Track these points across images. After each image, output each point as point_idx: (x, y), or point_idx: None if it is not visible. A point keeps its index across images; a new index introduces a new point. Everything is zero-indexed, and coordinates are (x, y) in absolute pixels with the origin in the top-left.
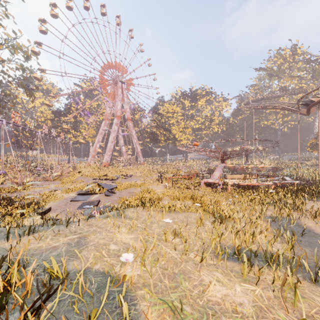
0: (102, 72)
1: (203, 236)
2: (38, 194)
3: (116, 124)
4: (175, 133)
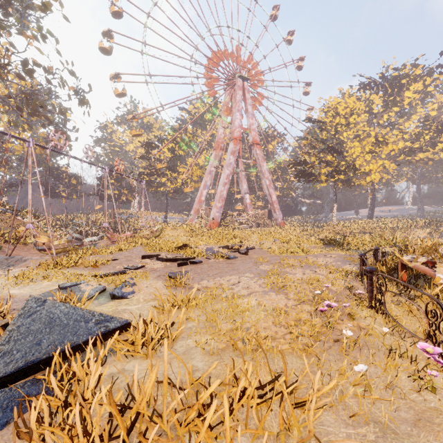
0: (210, 67)
1: None
2: None
3: (232, 153)
4: (349, 161)
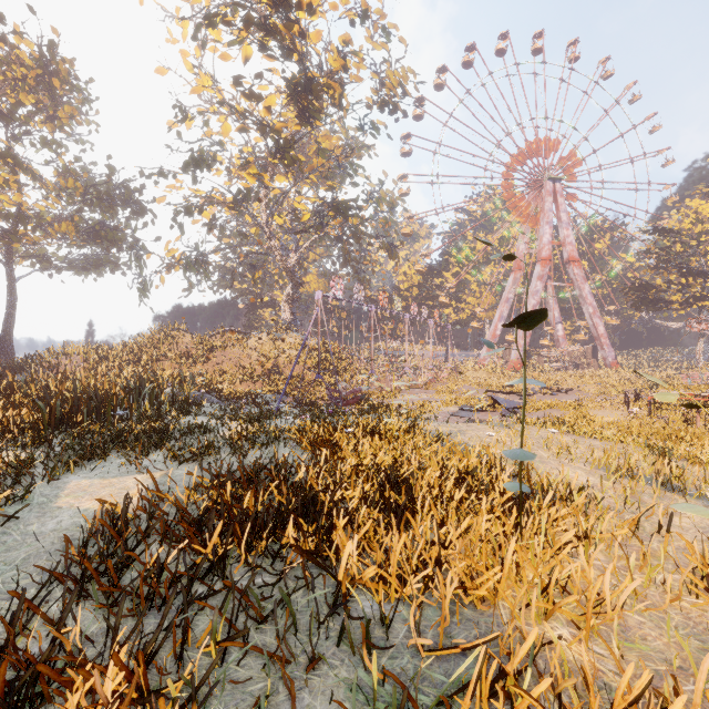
0: (509, 173)
1: (595, 453)
2: (411, 403)
3: (540, 278)
4: None
